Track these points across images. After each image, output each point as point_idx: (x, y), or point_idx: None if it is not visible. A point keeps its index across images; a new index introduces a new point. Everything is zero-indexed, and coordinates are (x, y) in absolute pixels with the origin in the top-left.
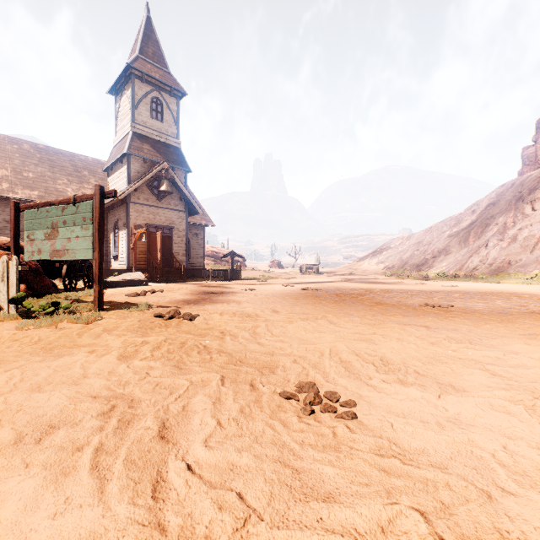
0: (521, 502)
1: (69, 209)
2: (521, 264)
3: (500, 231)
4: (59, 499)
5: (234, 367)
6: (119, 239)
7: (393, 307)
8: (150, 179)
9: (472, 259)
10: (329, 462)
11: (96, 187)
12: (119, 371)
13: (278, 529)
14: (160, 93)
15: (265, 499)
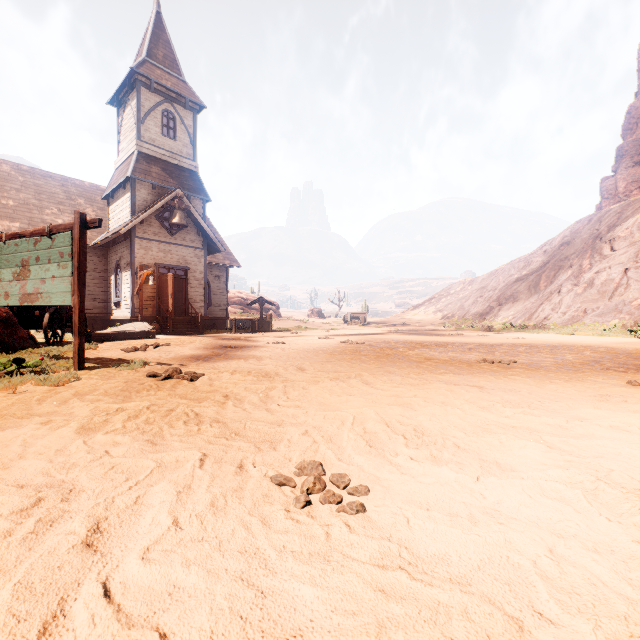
0: (563, 636)
1: (43, 242)
2: (598, 313)
3: (575, 275)
4: None
5: (224, 442)
6: (121, 282)
7: (445, 363)
8: (160, 209)
9: (542, 307)
10: (310, 579)
11: (75, 215)
12: (70, 449)
13: None
14: (173, 105)
15: None
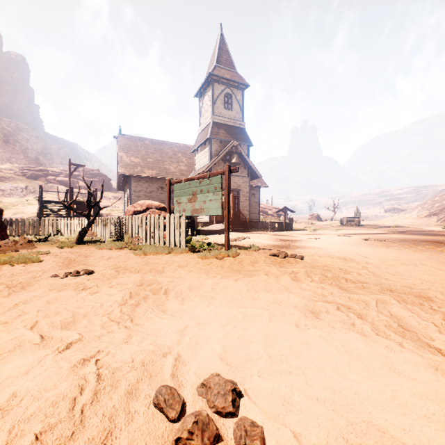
0: None
1: (204, 182)
2: None
3: None
4: (381, 346)
5: (391, 293)
6: None
7: None
8: (224, 154)
9: None
10: None
11: (226, 166)
12: (305, 287)
13: None
14: (230, 89)
15: None
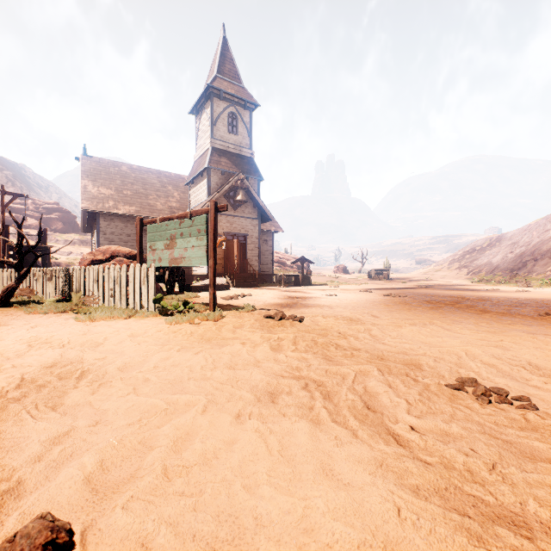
0: None
1: (186, 223)
2: None
3: None
4: (330, 437)
5: (380, 362)
6: None
7: (505, 316)
8: (227, 190)
9: None
10: (536, 439)
11: (211, 203)
12: (282, 359)
13: (527, 473)
14: (235, 107)
15: (495, 456)
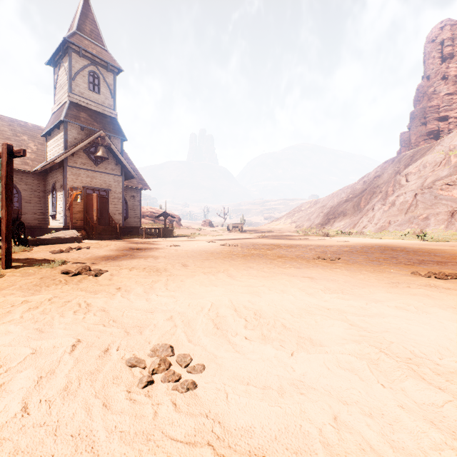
0: None
1: None
2: (397, 224)
3: (383, 198)
4: None
5: (101, 328)
6: (56, 199)
7: (291, 260)
8: (87, 145)
9: (362, 219)
10: None
11: (3, 146)
12: None
13: None
14: (97, 67)
15: None
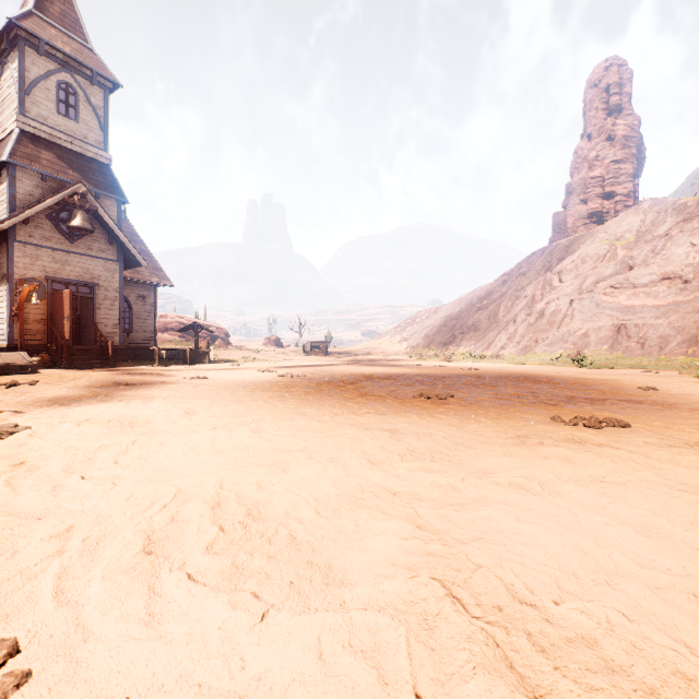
0: None
1: None
2: (547, 343)
3: (529, 305)
4: None
5: None
6: None
7: (377, 400)
8: (54, 207)
9: (500, 336)
10: None
11: None
12: None
13: None
14: (74, 76)
15: None
